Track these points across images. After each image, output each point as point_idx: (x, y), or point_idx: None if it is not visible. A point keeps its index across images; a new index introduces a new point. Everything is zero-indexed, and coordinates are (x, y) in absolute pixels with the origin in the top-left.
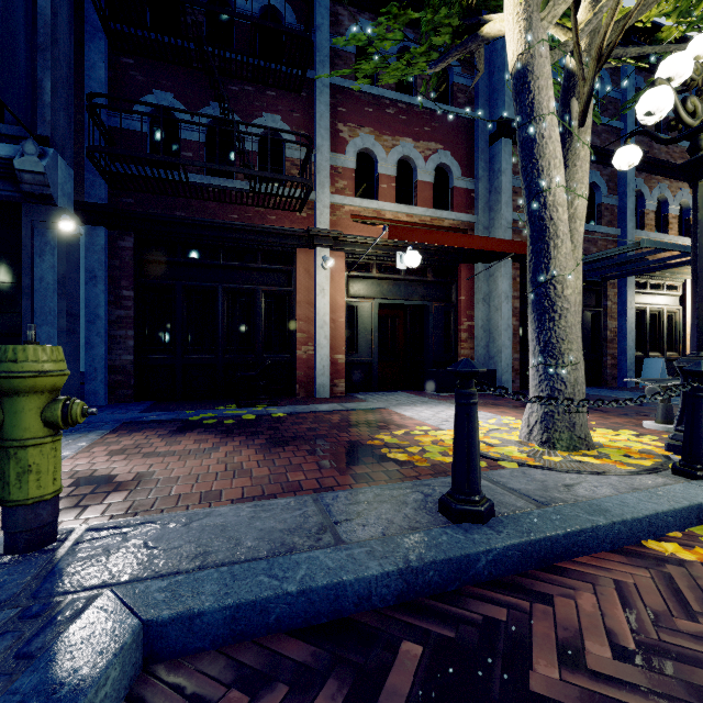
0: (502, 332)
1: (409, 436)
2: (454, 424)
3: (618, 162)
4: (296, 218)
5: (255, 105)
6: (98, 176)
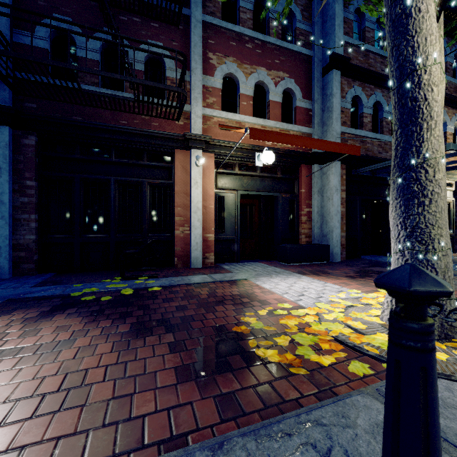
0: (333, 216)
1: (272, 316)
2: (388, 377)
3: None
4: (174, 125)
5: (141, 33)
6: (2, 82)
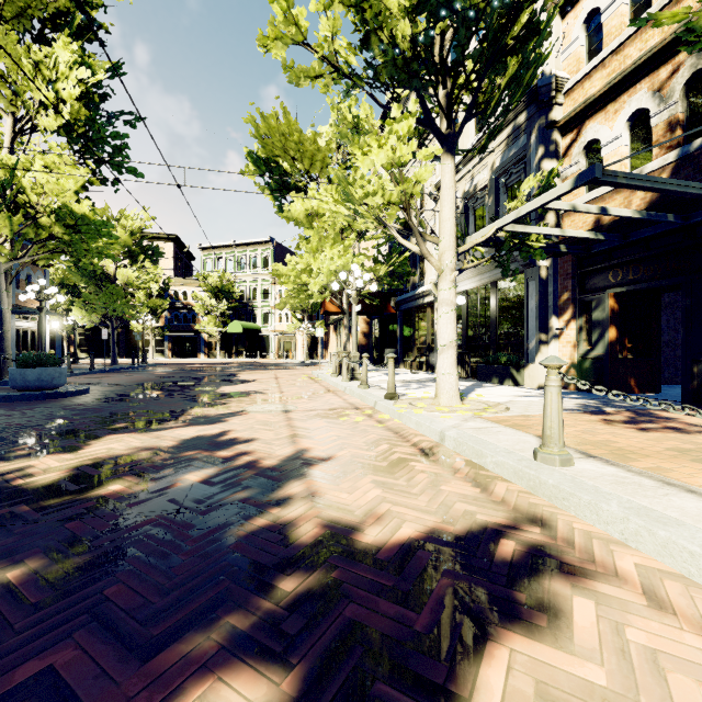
0: None
1: None
2: None
3: (21, 299)
4: None
5: None
6: None
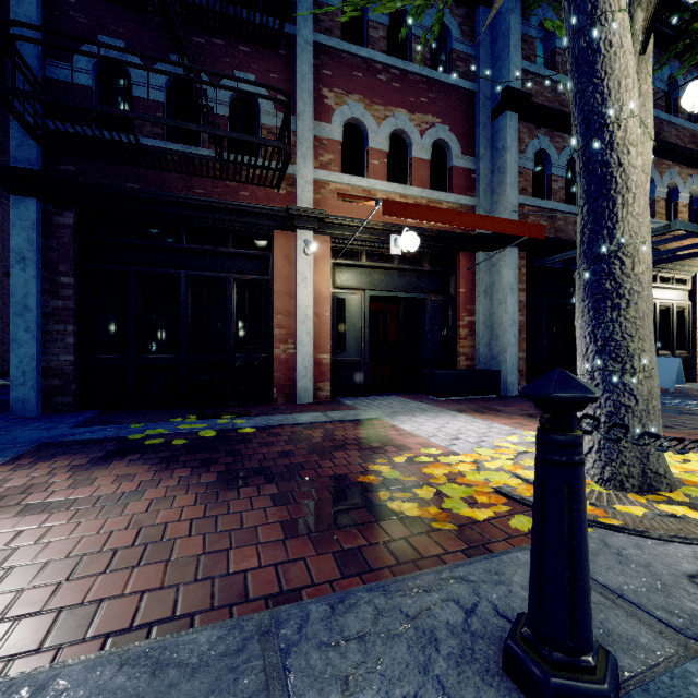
0: (507, 328)
1: (413, 465)
2: (534, 500)
3: (692, 99)
4: (273, 195)
5: (225, 62)
6: (27, 135)
